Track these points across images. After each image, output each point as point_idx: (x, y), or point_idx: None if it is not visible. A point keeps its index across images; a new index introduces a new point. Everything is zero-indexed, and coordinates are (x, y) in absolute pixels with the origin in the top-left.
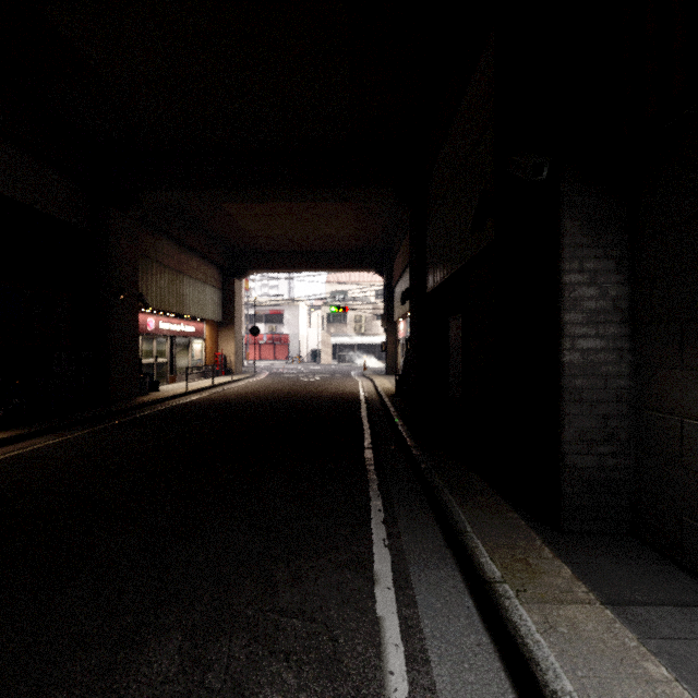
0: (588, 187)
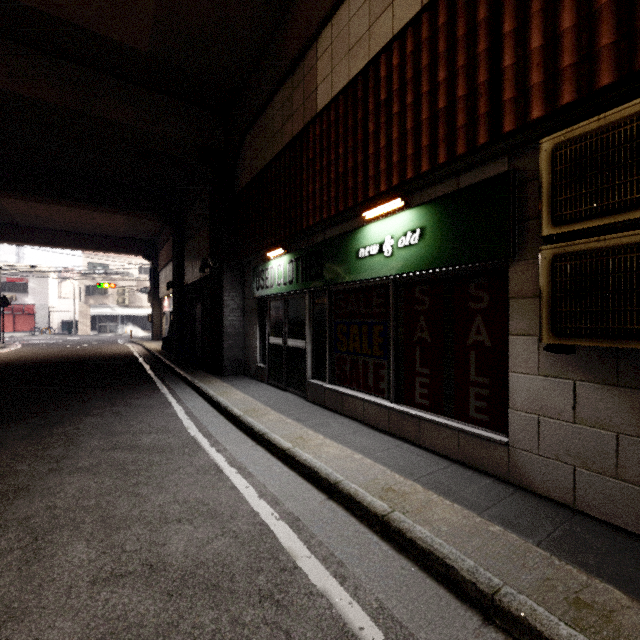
0: (231, 271)
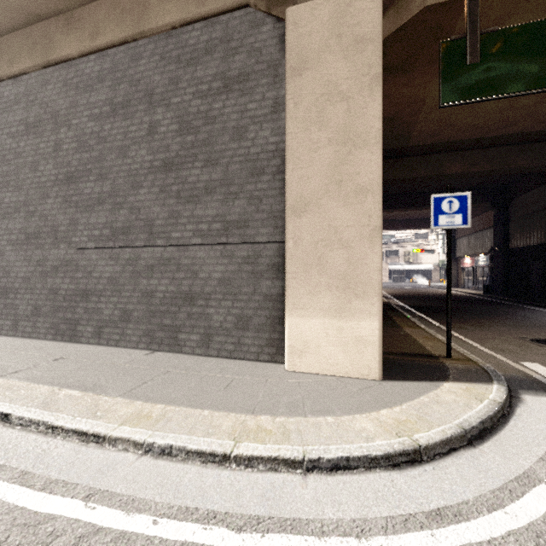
0: None
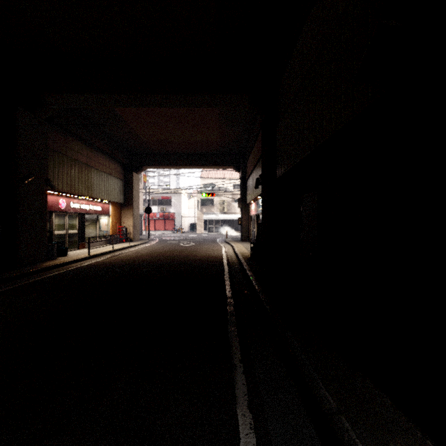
0: None
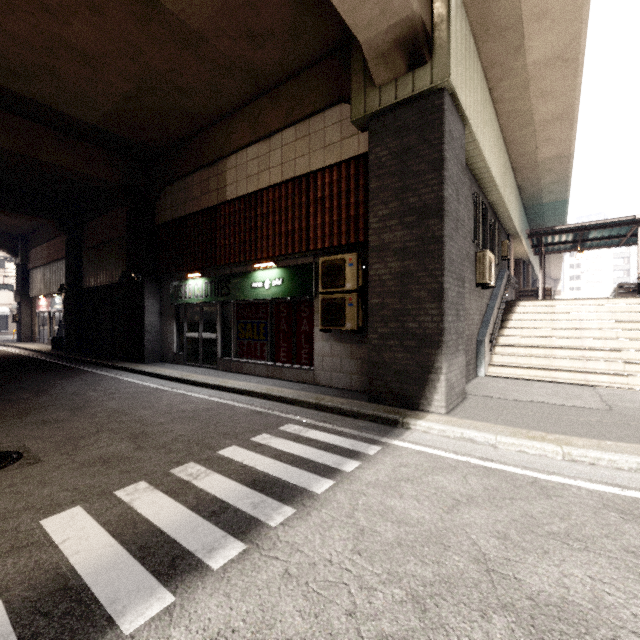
0: (151, 283)
